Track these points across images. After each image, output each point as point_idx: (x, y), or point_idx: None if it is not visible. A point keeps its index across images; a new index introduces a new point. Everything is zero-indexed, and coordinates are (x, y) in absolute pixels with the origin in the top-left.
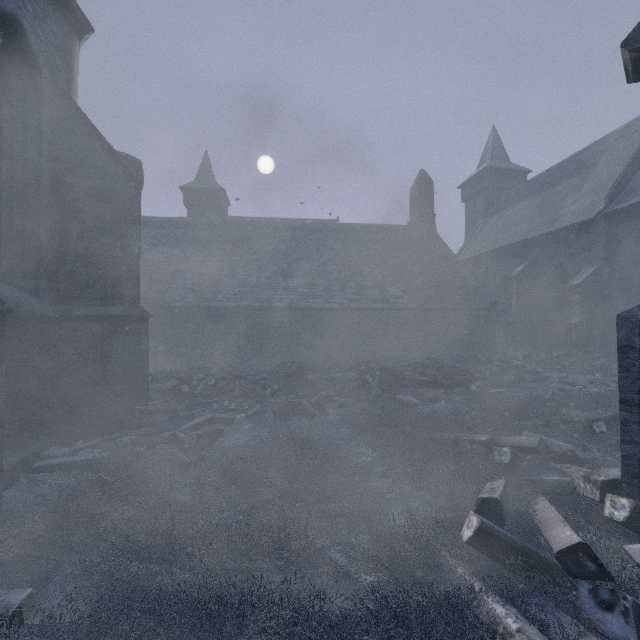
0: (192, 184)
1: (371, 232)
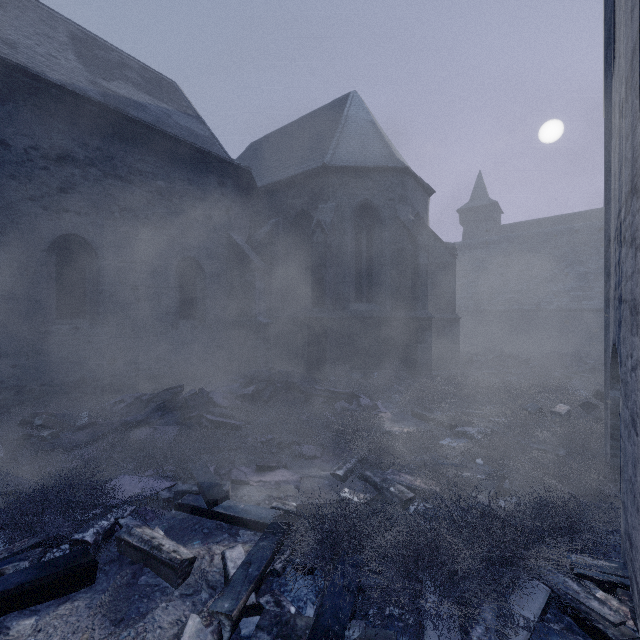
0: (467, 205)
1: None
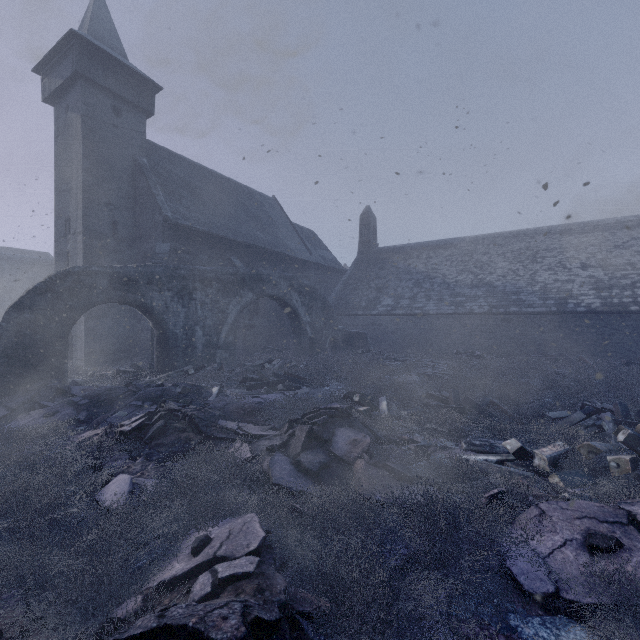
0: None
1: (25, 262)
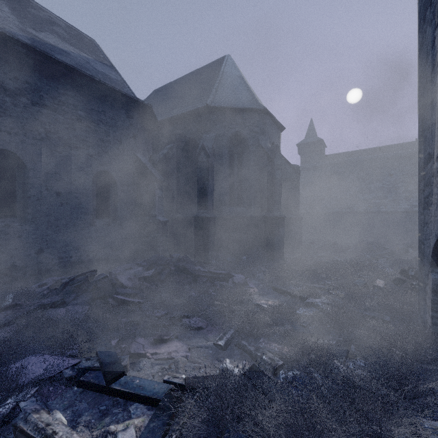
0: (303, 141)
1: None
